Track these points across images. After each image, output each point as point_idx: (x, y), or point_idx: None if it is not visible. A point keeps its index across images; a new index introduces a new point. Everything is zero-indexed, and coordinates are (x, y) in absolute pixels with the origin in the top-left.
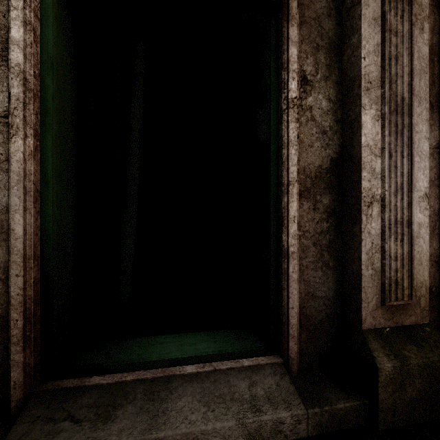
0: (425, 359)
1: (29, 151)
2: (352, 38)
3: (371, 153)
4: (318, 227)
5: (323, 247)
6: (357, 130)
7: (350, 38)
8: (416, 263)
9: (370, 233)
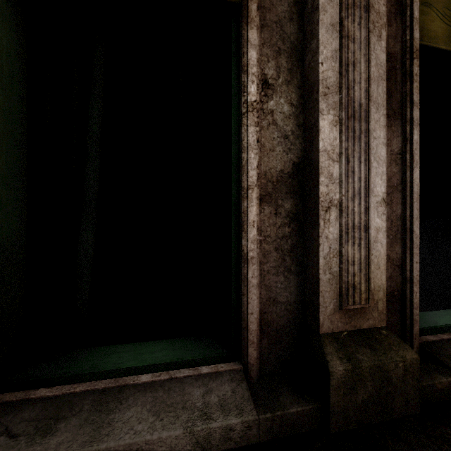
0: (377, 361)
1: None
2: (312, 43)
3: (329, 158)
4: (280, 231)
5: (285, 252)
6: (316, 135)
7: (310, 43)
8: (374, 267)
9: (327, 238)
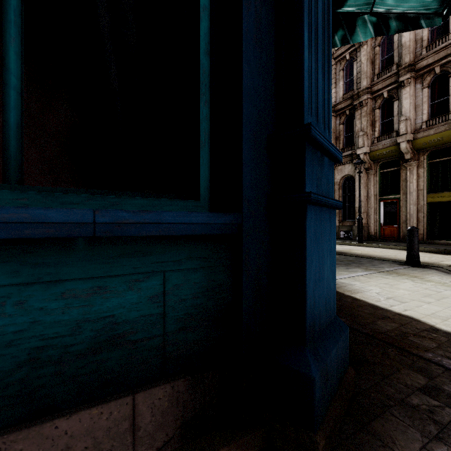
0: None
1: (425, 220)
2: None
3: None
4: None
5: None
6: None
7: None
8: None
9: None
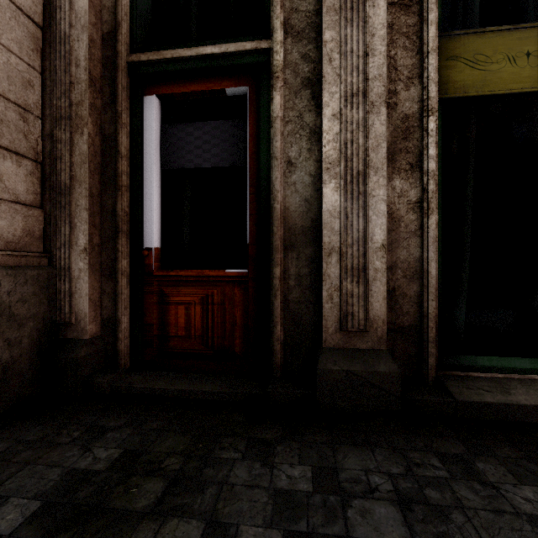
0: None
1: (435, 223)
2: None
3: None
4: None
5: None
6: None
7: None
8: None
9: None
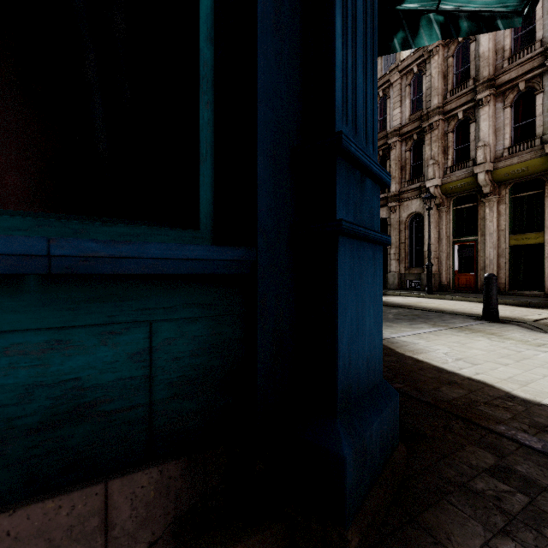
0: None
1: (507, 266)
2: None
3: None
4: None
5: None
6: None
7: None
8: None
9: None
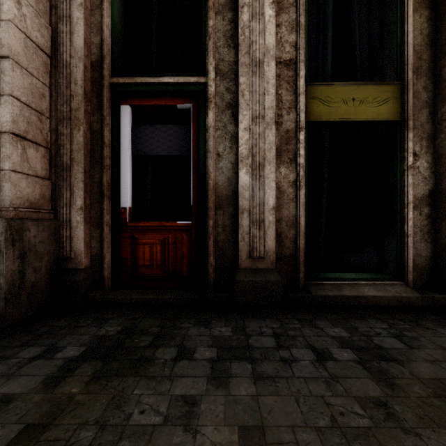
0: None
1: (304, 194)
2: (441, 135)
3: None
4: (422, 223)
5: (424, 232)
6: (444, 178)
7: (439, 134)
8: None
9: None
